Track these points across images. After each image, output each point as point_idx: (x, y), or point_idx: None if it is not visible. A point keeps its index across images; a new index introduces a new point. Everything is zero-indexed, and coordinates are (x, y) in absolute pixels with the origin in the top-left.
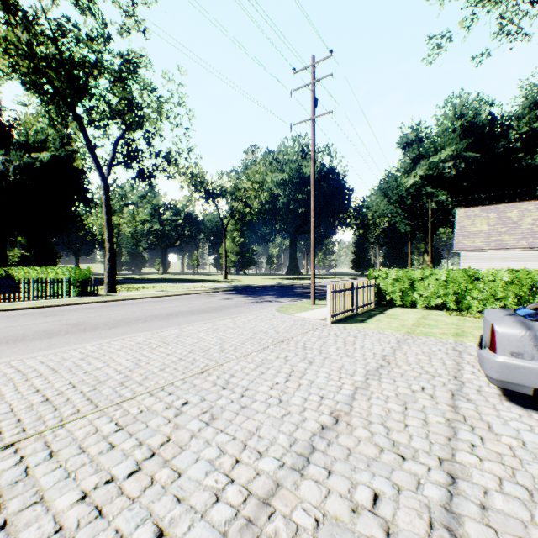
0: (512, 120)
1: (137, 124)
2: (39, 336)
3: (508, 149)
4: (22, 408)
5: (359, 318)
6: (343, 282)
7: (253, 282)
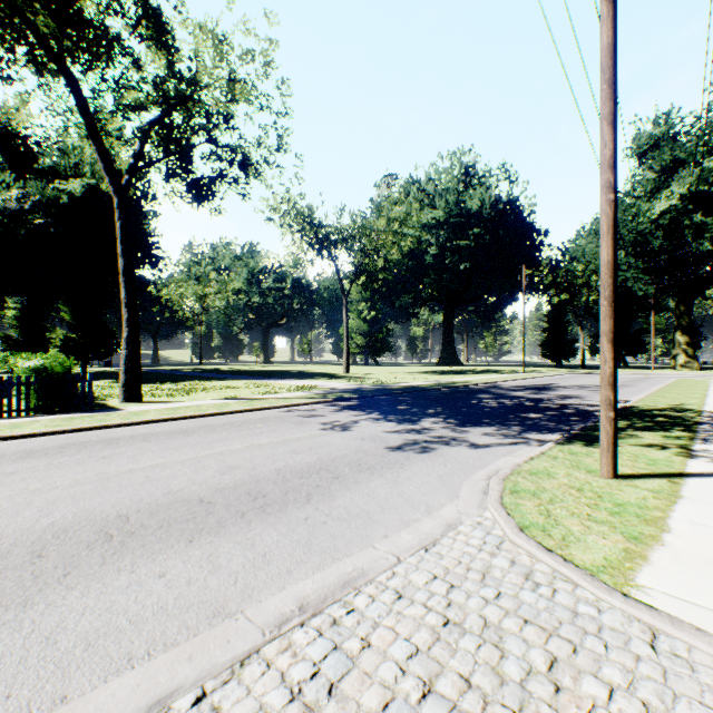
0: None
1: (186, 99)
2: None
3: None
4: None
5: None
6: (548, 379)
7: (391, 379)
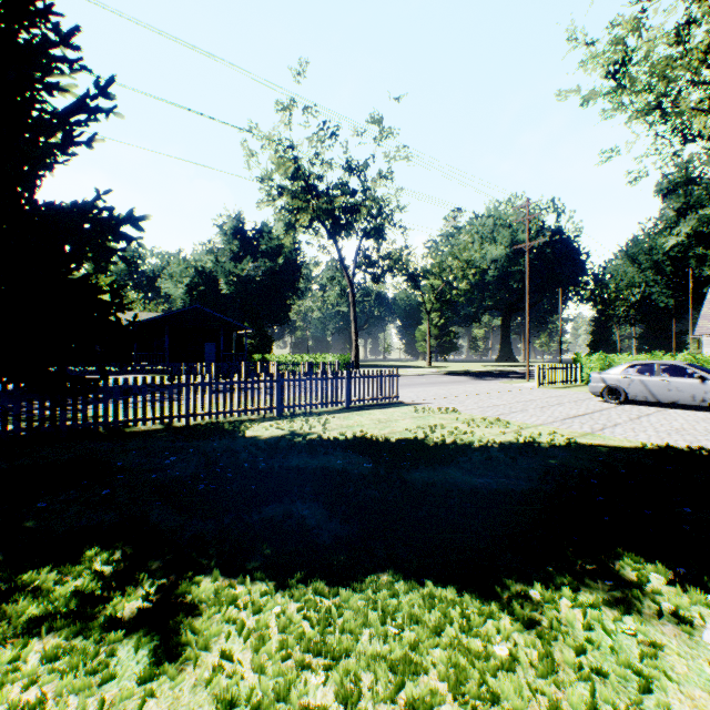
0: None
1: (369, 236)
2: None
3: None
4: (430, 395)
5: (560, 387)
6: None
7: (463, 369)
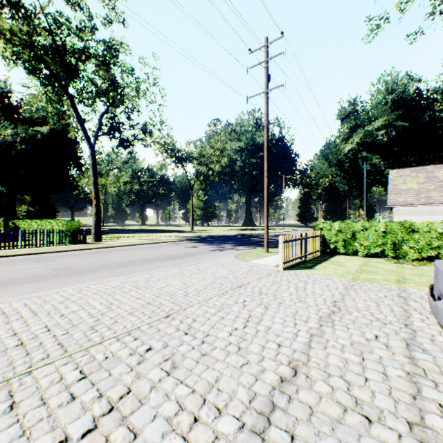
0: (436, 94)
1: (119, 101)
2: (29, 280)
3: (433, 119)
4: None
5: (307, 264)
6: (291, 232)
7: (215, 233)
